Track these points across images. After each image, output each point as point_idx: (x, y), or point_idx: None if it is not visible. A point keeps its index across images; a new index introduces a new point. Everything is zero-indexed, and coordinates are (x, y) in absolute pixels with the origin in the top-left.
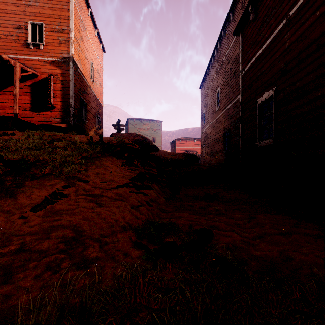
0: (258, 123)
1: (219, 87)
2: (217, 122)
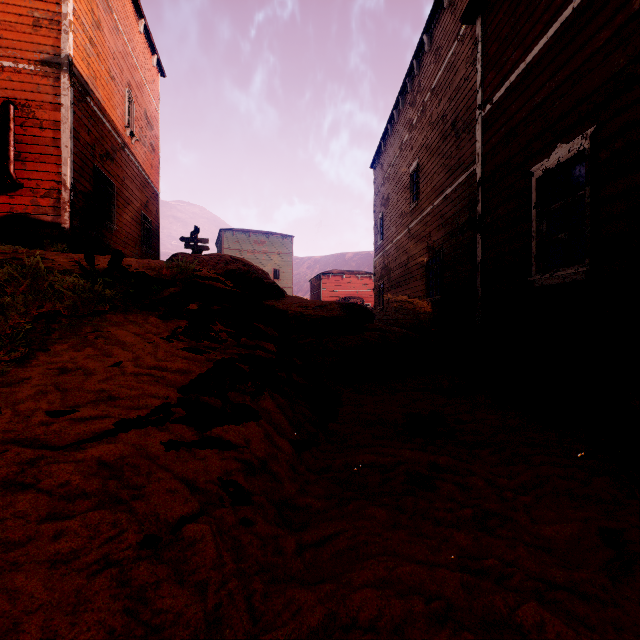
0: (534, 228)
1: (415, 159)
2: (410, 235)
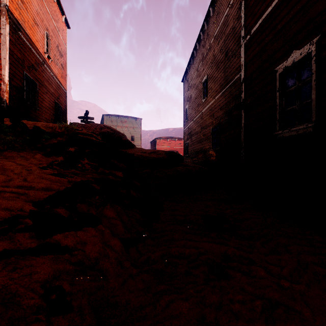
0: (277, 103)
1: (205, 75)
2: (203, 116)
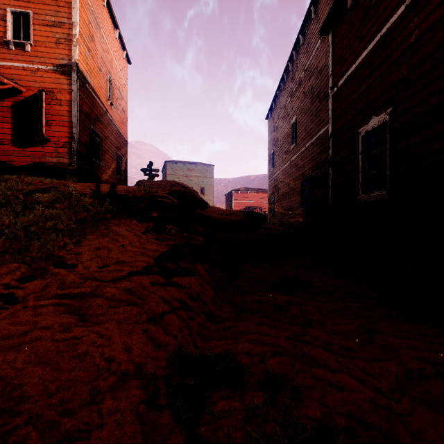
0: (360, 166)
1: (294, 115)
2: (291, 165)
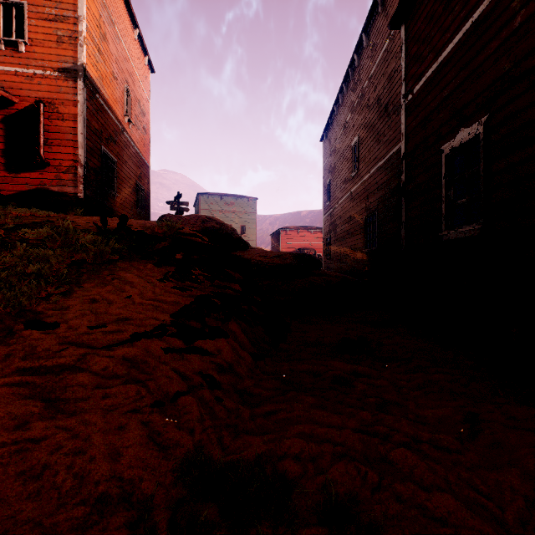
0: (444, 194)
1: (356, 135)
2: (352, 197)
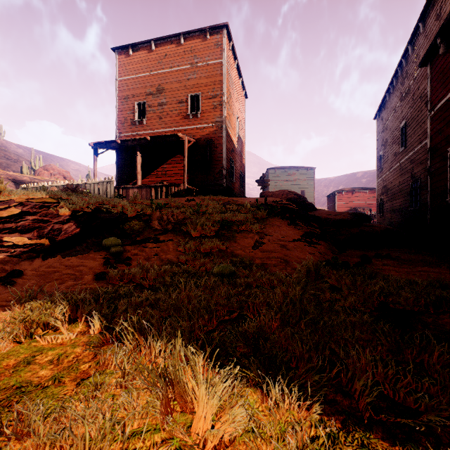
0: (448, 176)
1: (404, 119)
2: (401, 167)
